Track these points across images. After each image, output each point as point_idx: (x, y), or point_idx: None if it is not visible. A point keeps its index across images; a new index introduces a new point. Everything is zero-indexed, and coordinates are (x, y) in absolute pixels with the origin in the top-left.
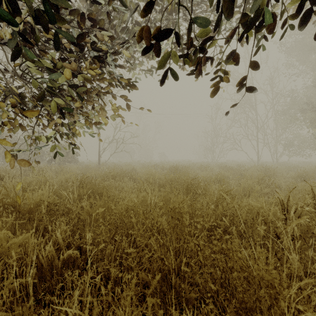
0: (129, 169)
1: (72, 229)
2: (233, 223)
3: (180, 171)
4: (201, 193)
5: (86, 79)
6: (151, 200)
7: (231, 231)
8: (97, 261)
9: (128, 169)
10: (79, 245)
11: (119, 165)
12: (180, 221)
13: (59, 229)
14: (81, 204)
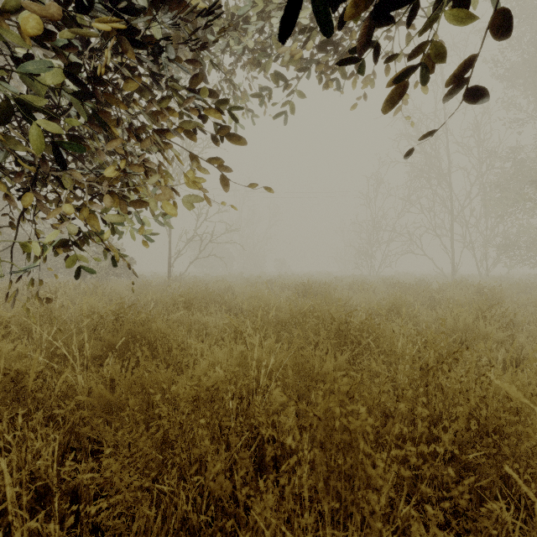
0: (222, 288)
1: (65, 439)
2: (479, 441)
3: (317, 292)
4: (371, 345)
5: (112, 87)
6: (260, 365)
7: (473, 461)
8: (117, 536)
9: (220, 288)
10: (75, 488)
11: (206, 281)
12: (347, 460)
13: (5, 460)
14: (101, 372)
